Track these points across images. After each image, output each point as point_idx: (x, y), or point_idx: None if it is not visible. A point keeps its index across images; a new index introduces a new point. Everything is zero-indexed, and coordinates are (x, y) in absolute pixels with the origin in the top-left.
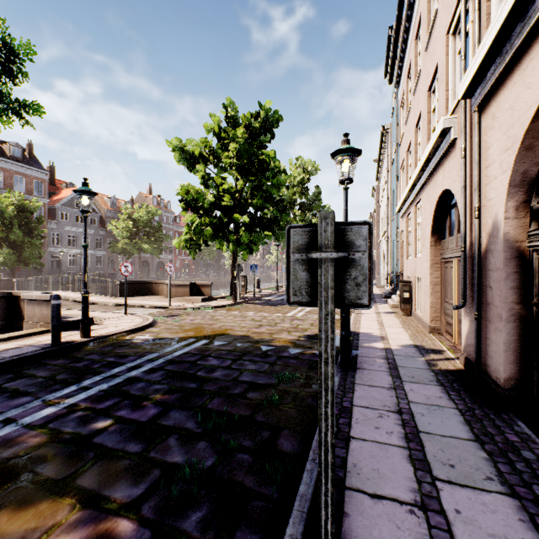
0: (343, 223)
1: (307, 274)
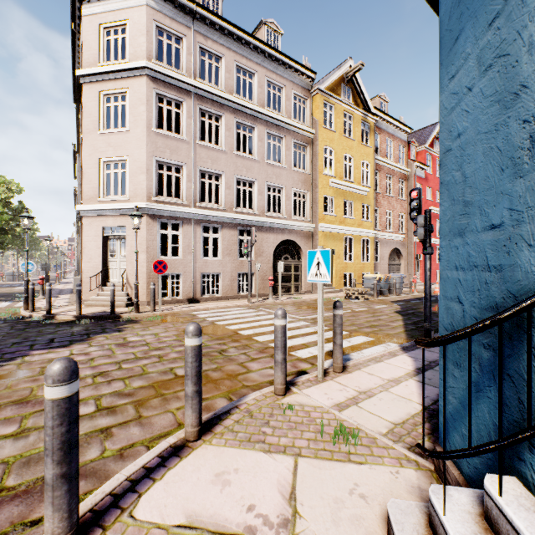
0: (48, 263)
1: (44, 268)
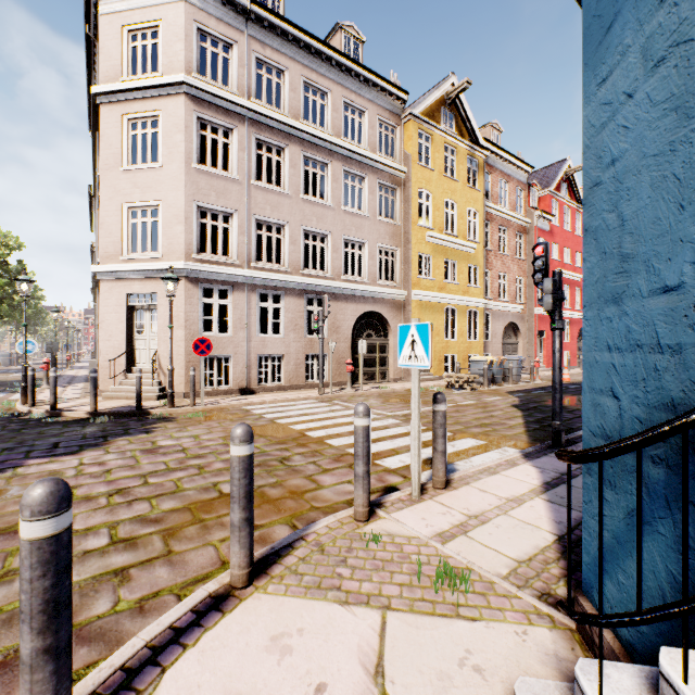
0: (55, 342)
1: (50, 348)
